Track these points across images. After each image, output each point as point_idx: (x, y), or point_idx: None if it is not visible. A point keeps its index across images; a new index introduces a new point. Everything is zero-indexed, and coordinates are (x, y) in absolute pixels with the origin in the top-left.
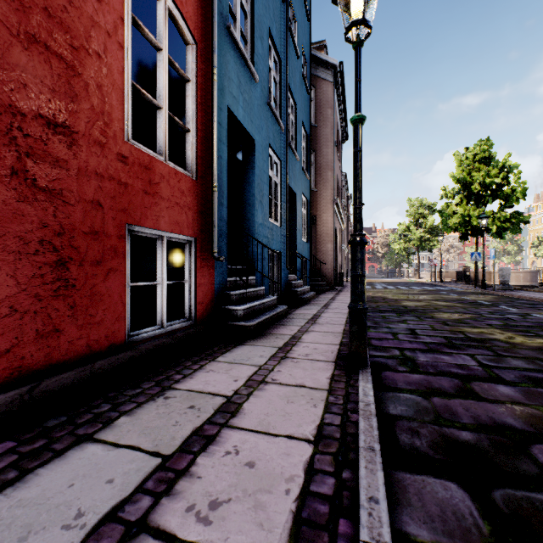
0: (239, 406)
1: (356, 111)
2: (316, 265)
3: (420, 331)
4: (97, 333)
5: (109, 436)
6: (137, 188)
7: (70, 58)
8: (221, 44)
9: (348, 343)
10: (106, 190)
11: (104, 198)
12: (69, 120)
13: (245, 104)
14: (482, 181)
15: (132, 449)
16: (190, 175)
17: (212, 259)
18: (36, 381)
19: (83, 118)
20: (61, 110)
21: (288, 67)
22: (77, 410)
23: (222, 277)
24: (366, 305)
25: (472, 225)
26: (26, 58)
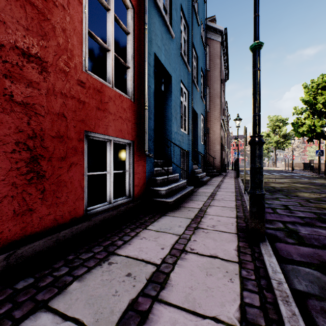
0: (167, 277)
1: (255, 39)
2: (209, 159)
3: (292, 207)
4: (62, 209)
5: (60, 304)
6: (92, 105)
7: (41, 7)
8: (150, 10)
9: (242, 216)
10: (69, 106)
11: (67, 112)
12: (40, 53)
13: (166, 52)
14: (324, 101)
15: (76, 323)
16: (129, 98)
17: (144, 155)
18: (12, 249)
19: (51, 52)
20: (33, 45)
21: (192, 30)
22: (43, 272)
23: (151, 168)
24: (264, 191)
25: (316, 132)
26: (5, 2)
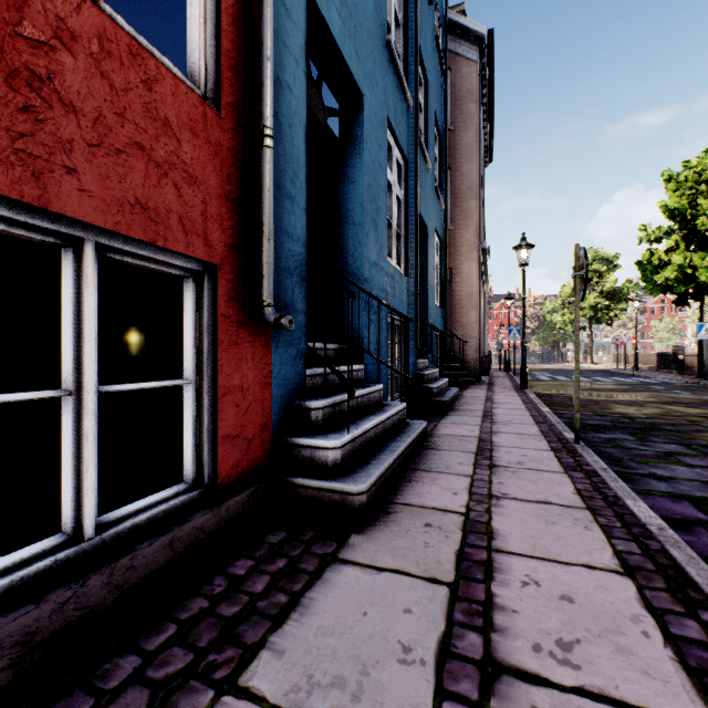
0: None
1: None
2: (452, 345)
3: None
4: None
5: None
6: None
7: None
8: None
9: (644, 562)
10: None
11: None
12: None
13: (345, 11)
14: None
15: None
16: (196, 90)
17: (265, 324)
18: None
19: None
20: None
21: None
22: None
23: (293, 368)
24: None
25: (696, 281)
26: None
